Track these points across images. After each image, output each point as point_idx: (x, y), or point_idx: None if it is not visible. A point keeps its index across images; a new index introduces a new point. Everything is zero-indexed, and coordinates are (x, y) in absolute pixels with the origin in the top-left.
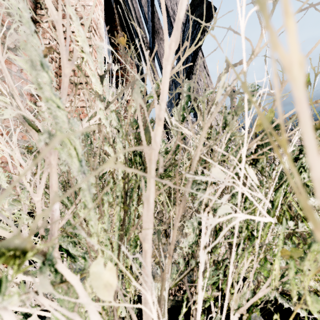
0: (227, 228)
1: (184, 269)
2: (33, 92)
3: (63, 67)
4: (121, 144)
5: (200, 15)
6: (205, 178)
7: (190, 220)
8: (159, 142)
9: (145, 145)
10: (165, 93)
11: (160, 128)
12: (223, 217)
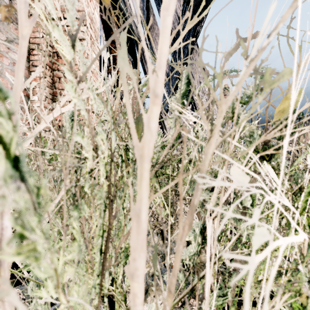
0: (273, 275)
1: (184, 286)
2: (8, 77)
3: (21, 26)
4: (105, 135)
5: (196, 5)
6: (224, 183)
7: None
8: (155, 129)
9: (135, 134)
10: (164, 57)
11: (156, 108)
12: (262, 252)
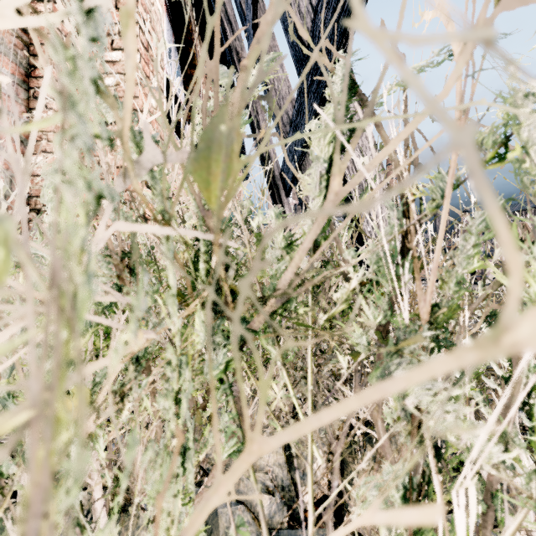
0: None
1: None
2: None
3: None
4: None
5: None
6: None
7: (373, 478)
8: None
9: None
10: None
11: None
12: None
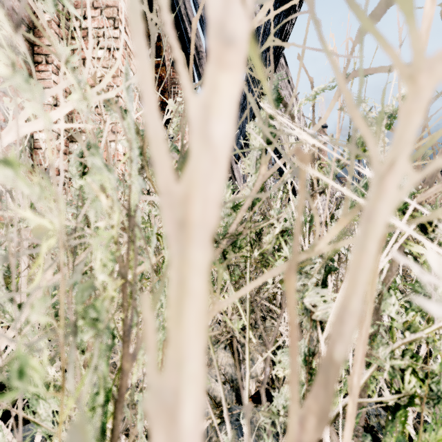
0: None
1: None
2: None
3: None
4: (113, 176)
5: None
6: (441, 310)
7: (286, 349)
8: (226, 141)
9: (163, 157)
10: None
11: (228, 78)
12: None
